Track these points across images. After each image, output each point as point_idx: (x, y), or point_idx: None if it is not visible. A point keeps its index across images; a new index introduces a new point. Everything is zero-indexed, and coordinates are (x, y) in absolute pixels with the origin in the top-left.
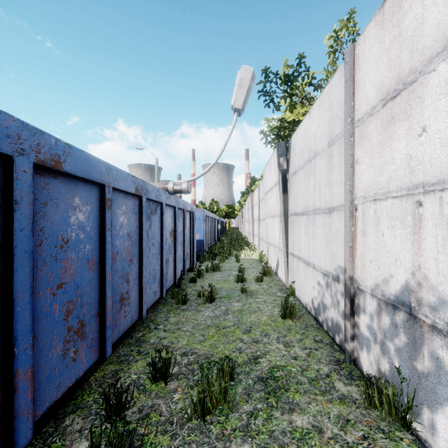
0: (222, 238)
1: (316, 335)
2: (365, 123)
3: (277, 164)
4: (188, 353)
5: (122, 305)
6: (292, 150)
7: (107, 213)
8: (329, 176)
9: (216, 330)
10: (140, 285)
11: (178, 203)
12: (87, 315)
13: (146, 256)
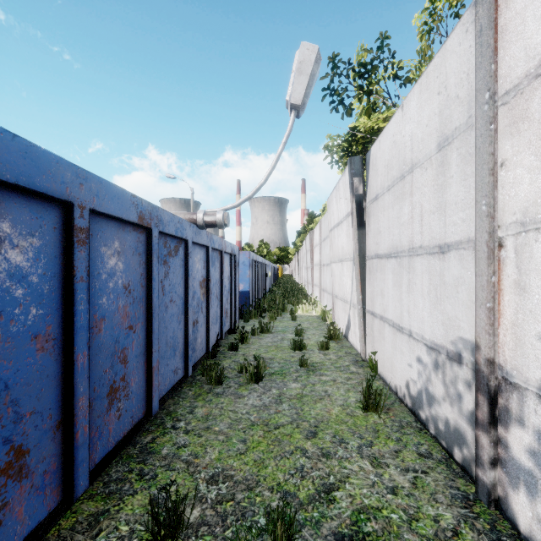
0: (274, 288)
1: (420, 443)
2: (524, 94)
3: (349, 188)
4: (219, 478)
5: (112, 400)
6: (371, 166)
7: (78, 251)
8: (440, 196)
9: (264, 432)
10: (148, 364)
11: (213, 241)
12: (31, 433)
13: (160, 318)
